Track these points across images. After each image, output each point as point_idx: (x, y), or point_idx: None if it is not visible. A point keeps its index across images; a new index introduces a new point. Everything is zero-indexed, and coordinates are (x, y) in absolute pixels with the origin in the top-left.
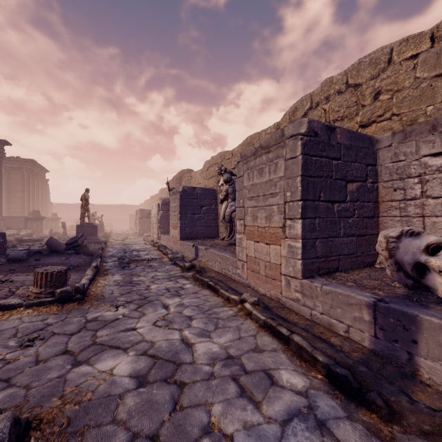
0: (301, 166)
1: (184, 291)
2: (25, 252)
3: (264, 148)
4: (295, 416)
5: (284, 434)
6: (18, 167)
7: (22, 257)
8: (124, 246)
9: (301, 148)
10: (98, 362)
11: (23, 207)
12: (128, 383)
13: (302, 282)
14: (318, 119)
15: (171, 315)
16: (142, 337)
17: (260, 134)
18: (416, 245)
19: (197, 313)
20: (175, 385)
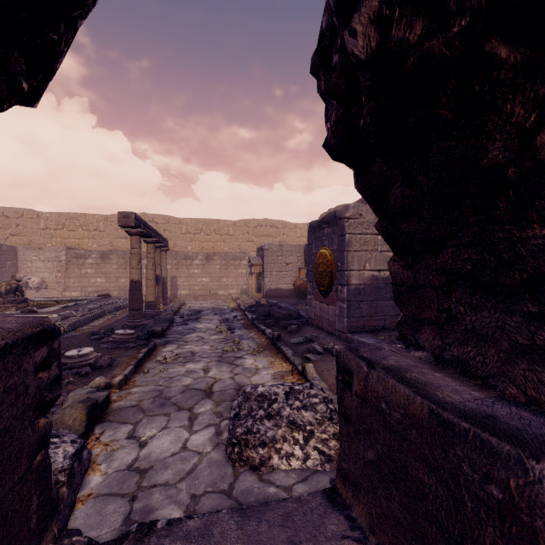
0: None
1: None
2: None
3: None
4: None
5: None
6: None
7: None
8: None
9: None
10: None
11: None
12: None
13: None
14: None
15: None
16: None
17: None
18: (26, 278)
19: None
20: None
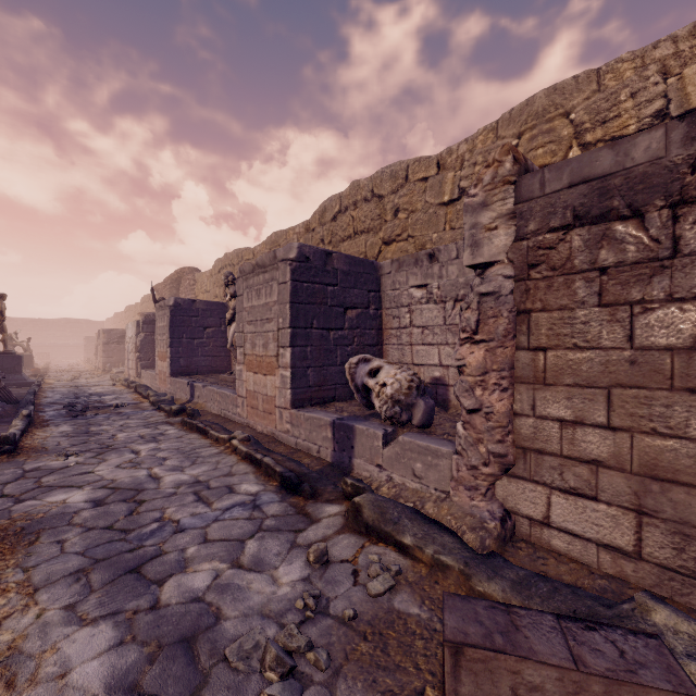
0: (290, 292)
1: (164, 437)
2: None
3: (261, 267)
4: (239, 505)
5: (223, 514)
6: None
7: None
8: (75, 389)
9: (290, 274)
10: (47, 497)
11: None
12: (83, 505)
13: (291, 412)
14: (346, 227)
15: (141, 458)
16: (101, 477)
17: (288, 232)
18: (364, 370)
19: (175, 454)
20: (134, 503)
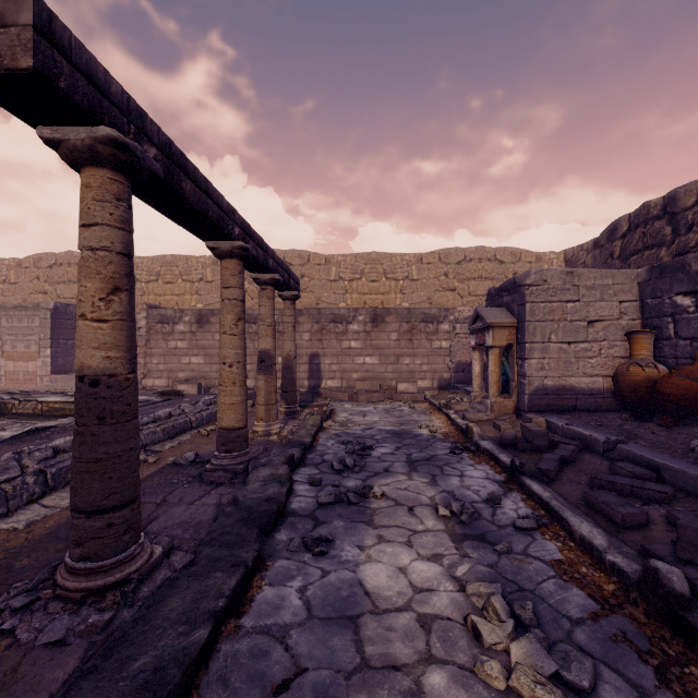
0: (51, 323)
1: None
2: None
3: (24, 308)
4: None
5: None
6: None
7: None
8: None
9: (51, 315)
10: None
11: None
12: None
13: (51, 377)
14: (62, 276)
15: None
16: None
17: None
18: None
19: None
20: None
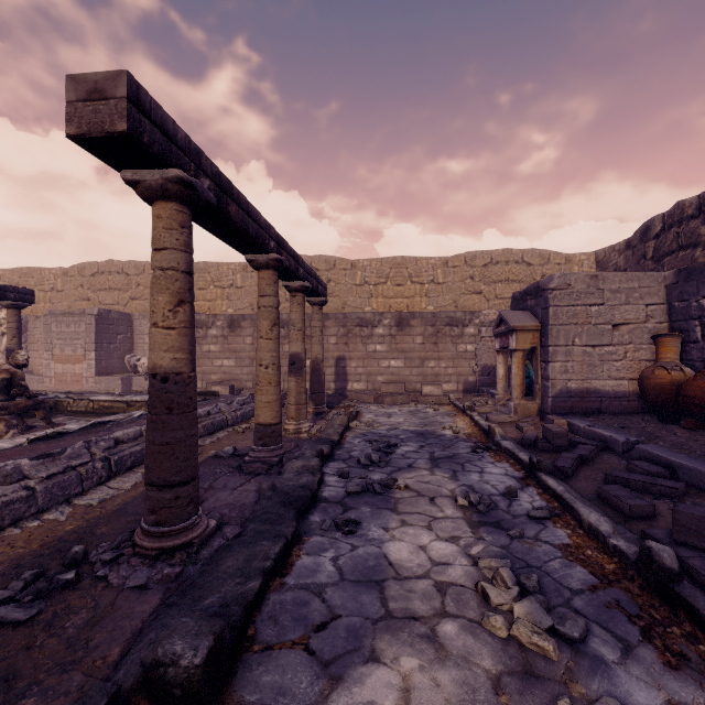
0: (95, 328)
1: None
2: None
3: (71, 314)
4: None
5: None
6: None
7: None
8: None
9: (95, 321)
10: None
11: None
12: None
13: (96, 378)
14: (103, 284)
15: None
16: None
17: (43, 270)
18: (135, 359)
19: None
20: None
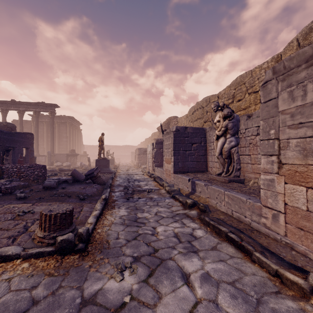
0: None
1: (198, 243)
2: (55, 181)
3: None
4: None
5: None
6: (64, 122)
7: (53, 186)
8: (128, 176)
9: None
10: None
11: (66, 147)
12: None
13: None
14: None
15: (204, 312)
16: None
17: (253, 71)
18: None
19: (246, 312)
20: None
